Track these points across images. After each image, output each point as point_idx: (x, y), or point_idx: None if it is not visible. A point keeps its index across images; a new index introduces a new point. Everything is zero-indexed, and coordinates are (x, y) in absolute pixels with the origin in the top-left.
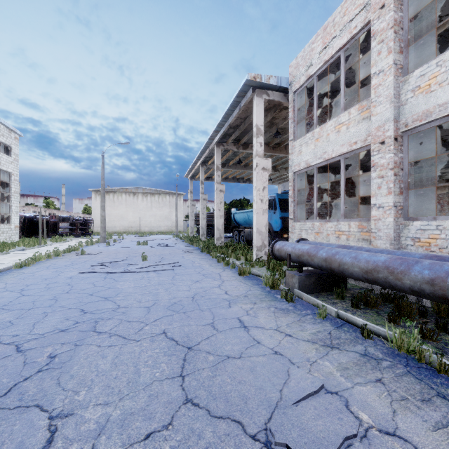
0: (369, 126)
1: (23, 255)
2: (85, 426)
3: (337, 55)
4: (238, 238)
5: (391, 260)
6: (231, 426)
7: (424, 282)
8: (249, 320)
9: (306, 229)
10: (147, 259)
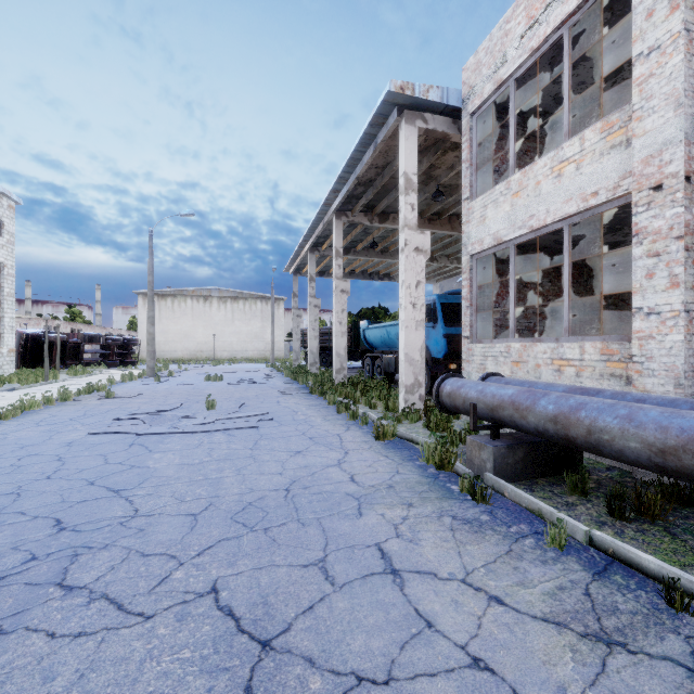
0: (625, 160)
1: (9, 398)
2: None
3: (556, 35)
4: (372, 369)
5: None
6: None
7: None
8: (402, 551)
9: (494, 356)
10: (216, 408)
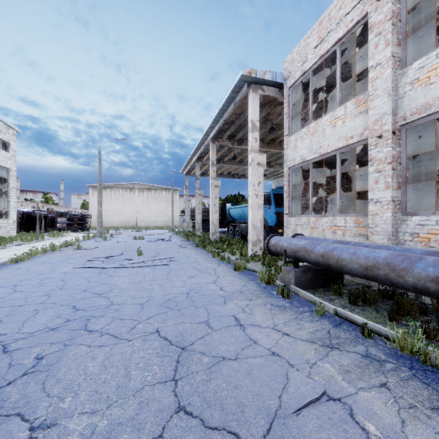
0: (366, 120)
1: (20, 249)
2: (68, 438)
3: (333, 49)
4: (233, 233)
5: (393, 257)
6: (227, 438)
7: (429, 280)
8: (245, 317)
9: (301, 224)
10: (143, 254)
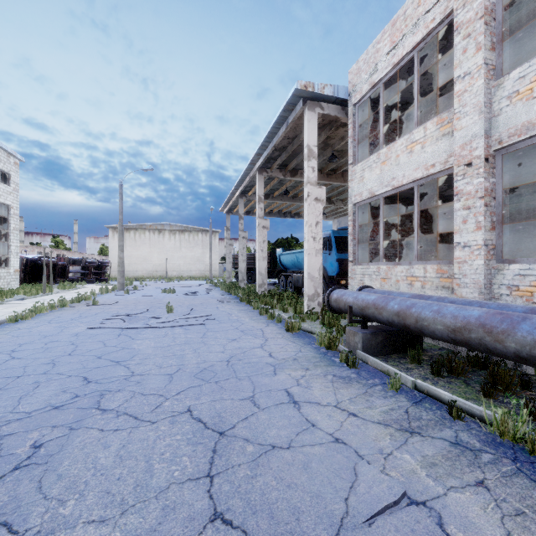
0: (451, 144)
1: (22, 305)
2: None
3: (409, 56)
4: (285, 284)
5: (488, 316)
6: None
7: None
8: (300, 392)
9: (369, 274)
10: (173, 311)
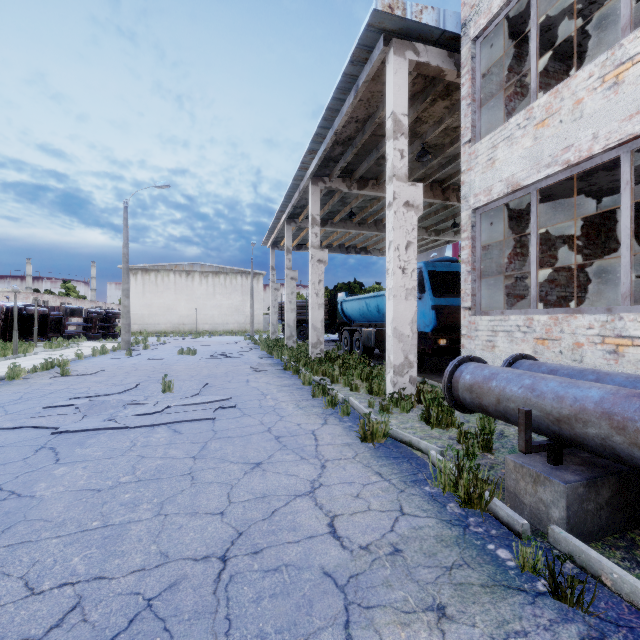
0: None
1: None
2: None
3: None
4: (350, 343)
5: None
6: None
7: None
8: None
9: (508, 331)
10: (174, 389)
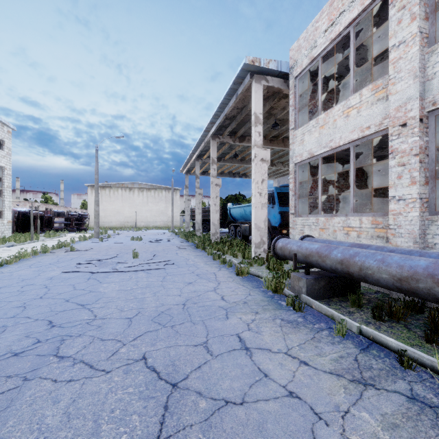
0: (385, 108)
1: (10, 251)
2: None
3: (346, 31)
4: (235, 233)
5: (437, 266)
6: None
7: None
8: (251, 338)
9: (309, 225)
10: (138, 257)
